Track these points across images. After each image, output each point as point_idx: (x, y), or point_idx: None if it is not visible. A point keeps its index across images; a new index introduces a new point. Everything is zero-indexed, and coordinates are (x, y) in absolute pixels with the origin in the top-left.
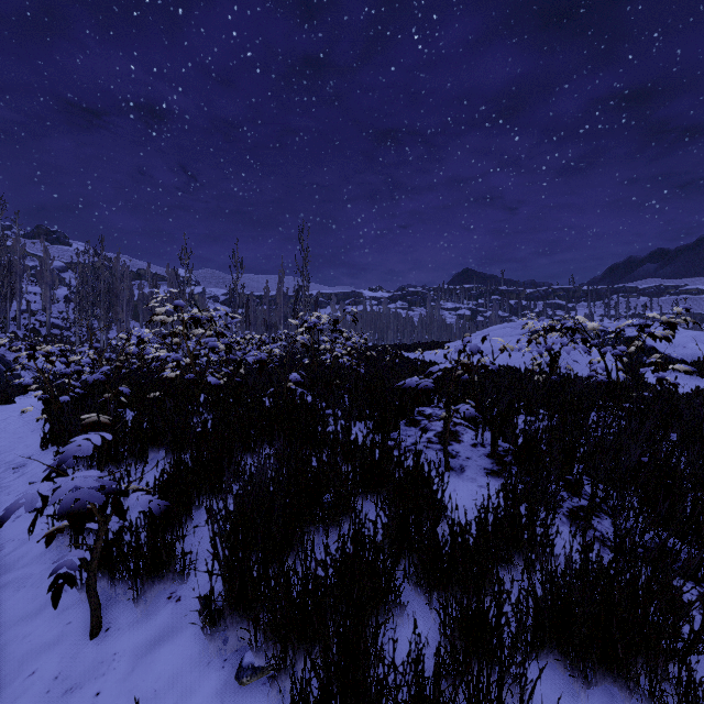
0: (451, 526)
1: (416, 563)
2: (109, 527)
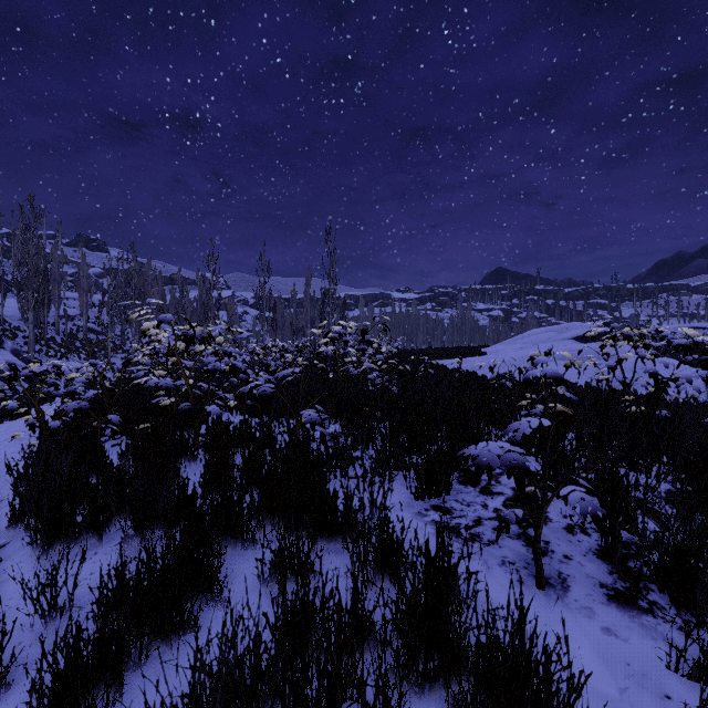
0: None
1: None
2: None
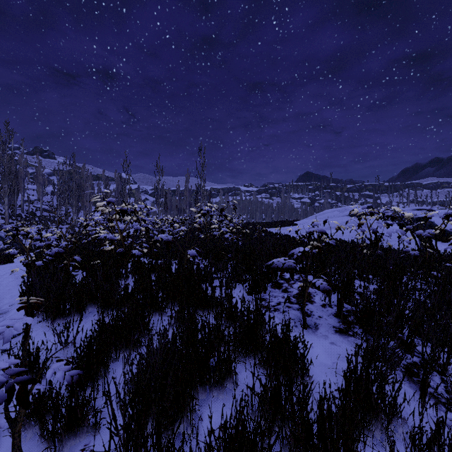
0: (321, 408)
1: (290, 446)
2: (35, 390)
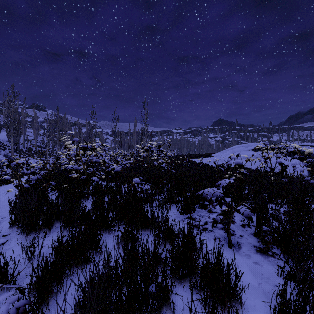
0: None
1: None
2: None
